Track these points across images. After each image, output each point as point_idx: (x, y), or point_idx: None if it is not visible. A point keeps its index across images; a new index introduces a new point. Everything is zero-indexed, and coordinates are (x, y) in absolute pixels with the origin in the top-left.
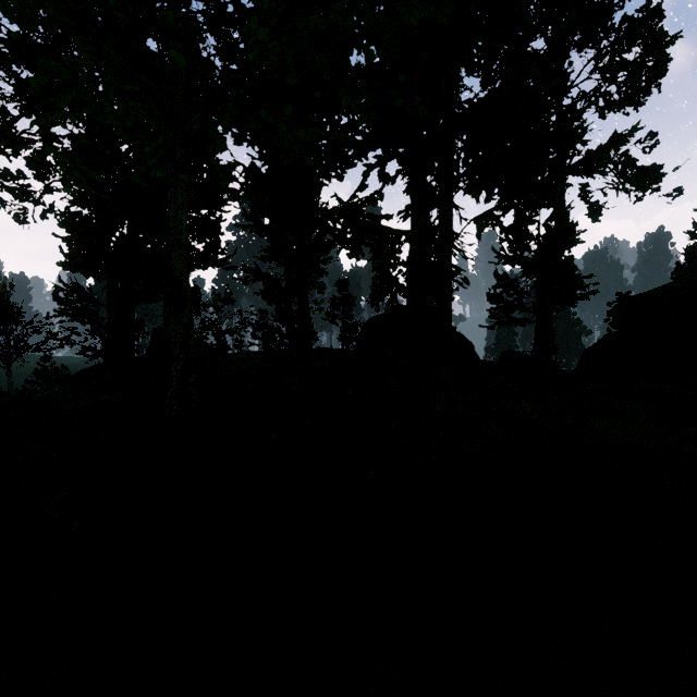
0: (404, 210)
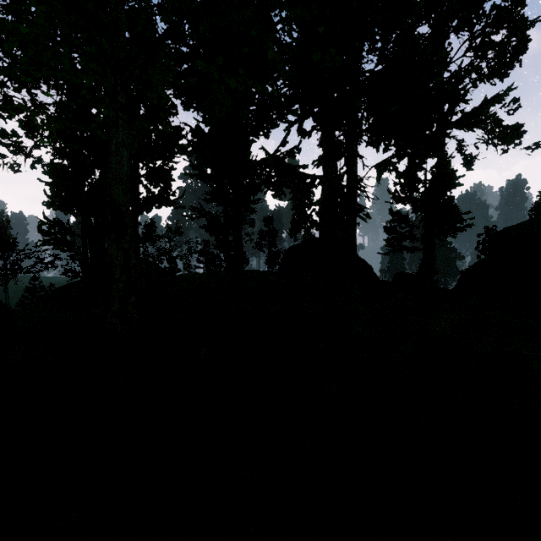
0: (318, 160)
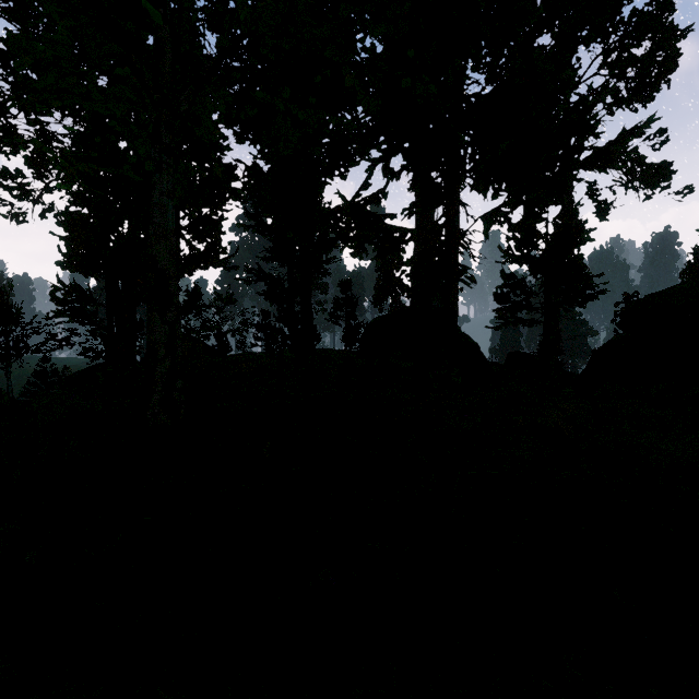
0: (409, 208)
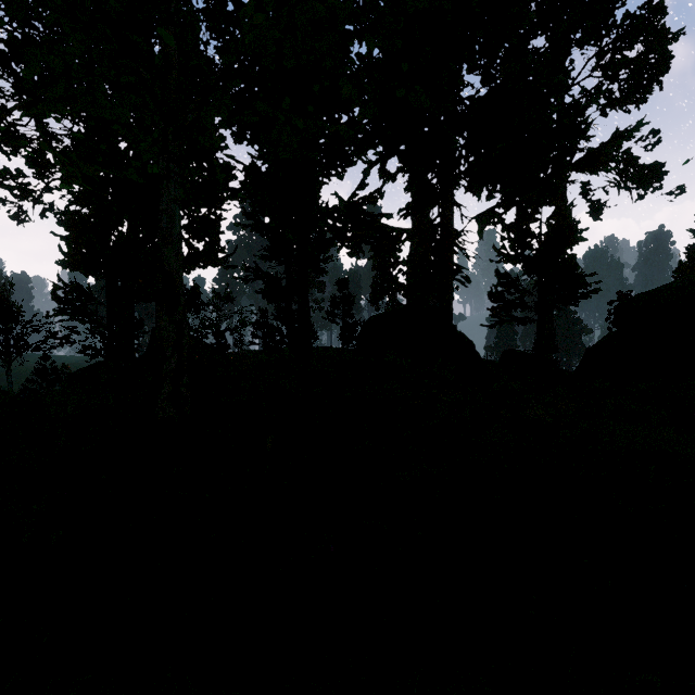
0: (405, 208)
